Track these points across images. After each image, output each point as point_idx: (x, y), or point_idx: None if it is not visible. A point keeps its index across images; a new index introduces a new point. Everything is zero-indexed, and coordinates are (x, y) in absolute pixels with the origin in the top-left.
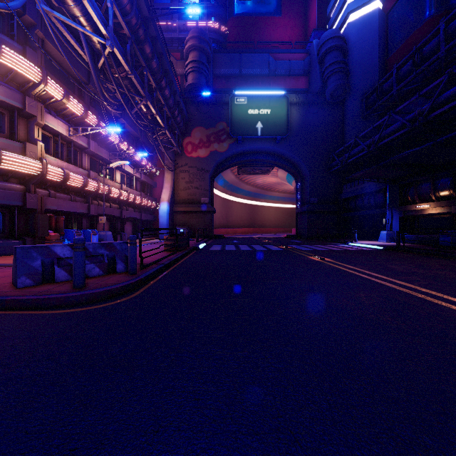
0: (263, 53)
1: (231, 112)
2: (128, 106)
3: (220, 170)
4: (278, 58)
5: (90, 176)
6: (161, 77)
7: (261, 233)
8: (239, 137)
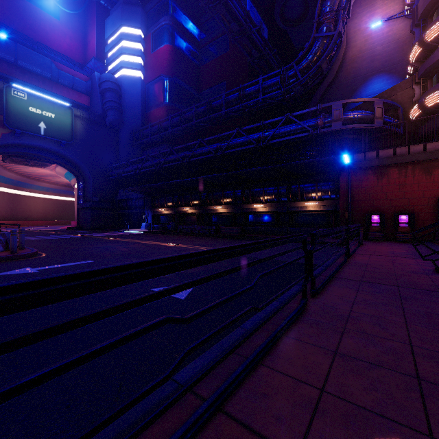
0: (44, 55)
1: (7, 102)
2: None
3: None
4: (61, 68)
5: None
6: None
7: (27, 226)
8: (18, 130)
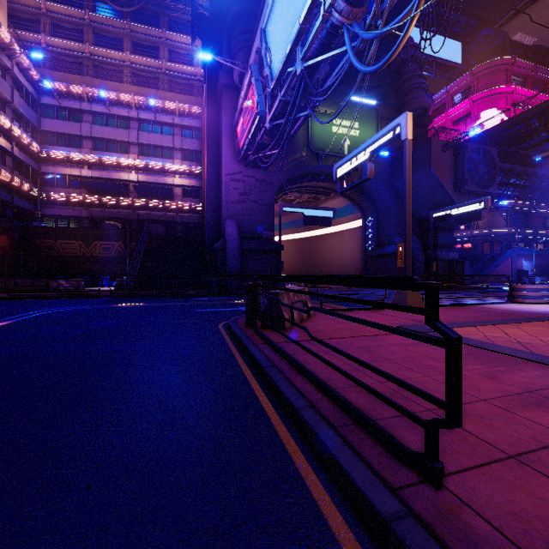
0: None
1: None
2: None
3: None
4: None
5: None
6: None
7: None
8: None
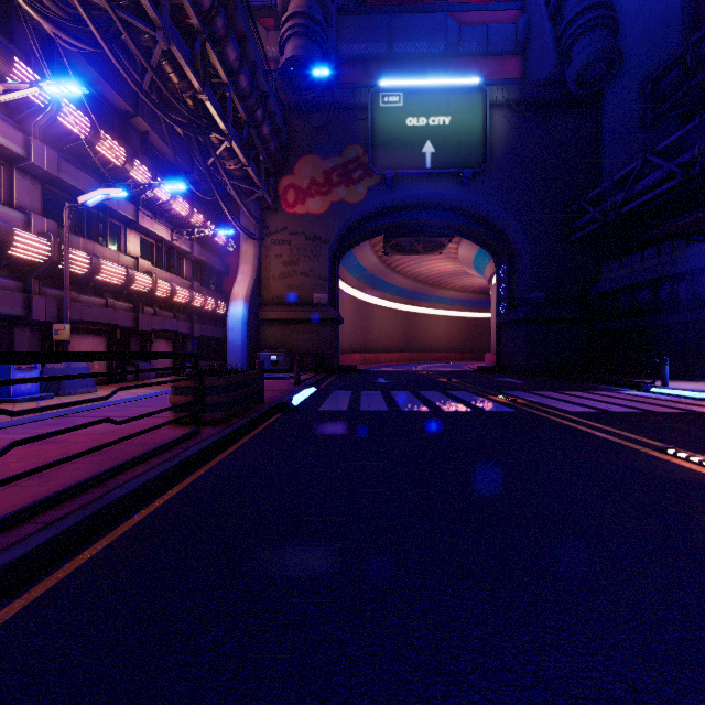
0: (434, 12)
1: (373, 124)
2: (133, 68)
3: (351, 243)
4: (463, 22)
5: (33, 226)
6: (213, 5)
7: (424, 361)
8: (389, 171)
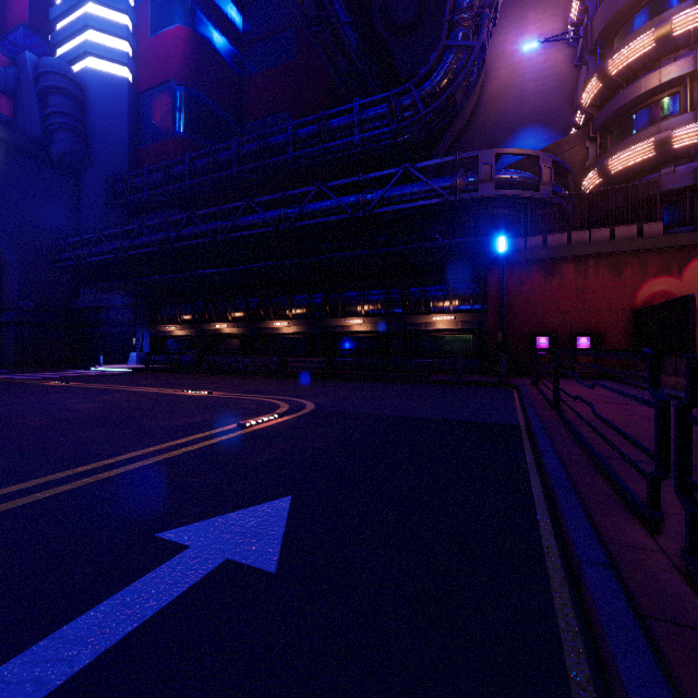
0: None
1: None
2: None
3: None
4: None
5: None
6: None
7: None
8: None
